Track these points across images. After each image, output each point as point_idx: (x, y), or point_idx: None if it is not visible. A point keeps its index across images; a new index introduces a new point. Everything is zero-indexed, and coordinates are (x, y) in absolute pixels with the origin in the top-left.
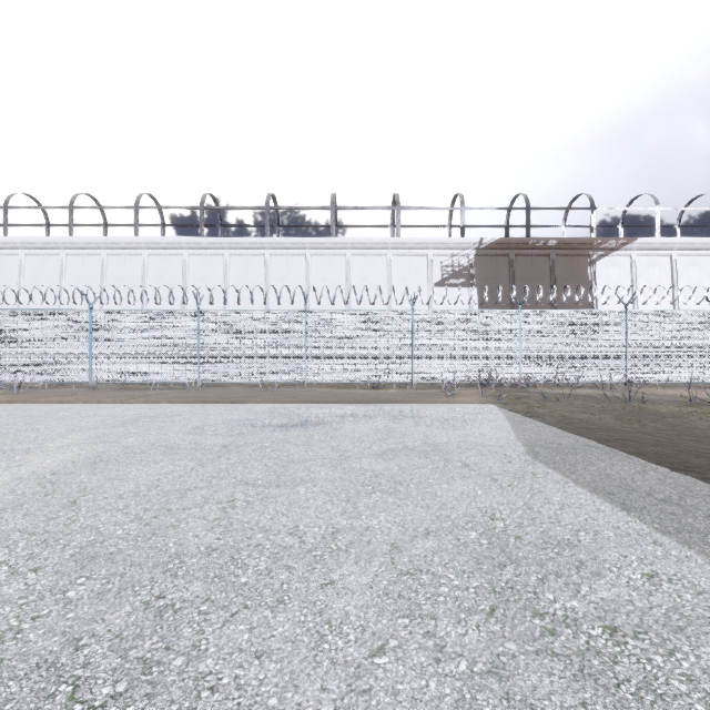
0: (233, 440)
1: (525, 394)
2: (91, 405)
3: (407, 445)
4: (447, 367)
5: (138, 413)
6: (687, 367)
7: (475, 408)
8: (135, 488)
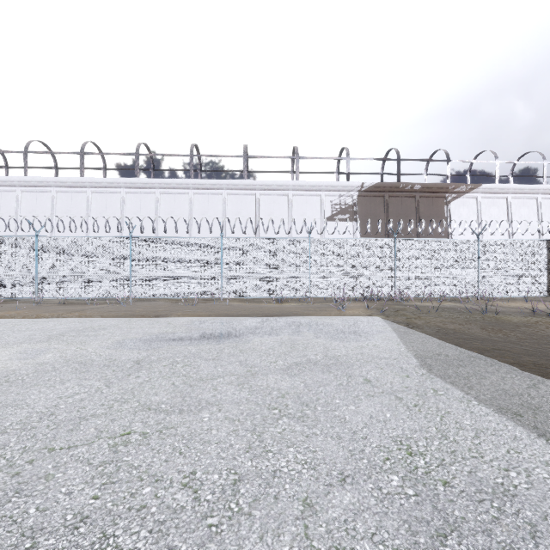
0: (147, 355)
1: (401, 307)
2: (28, 319)
3: (310, 358)
4: (337, 285)
5: (67, 327)
6: (524, 285)
7: (364, 320)
8: (26, 418)
